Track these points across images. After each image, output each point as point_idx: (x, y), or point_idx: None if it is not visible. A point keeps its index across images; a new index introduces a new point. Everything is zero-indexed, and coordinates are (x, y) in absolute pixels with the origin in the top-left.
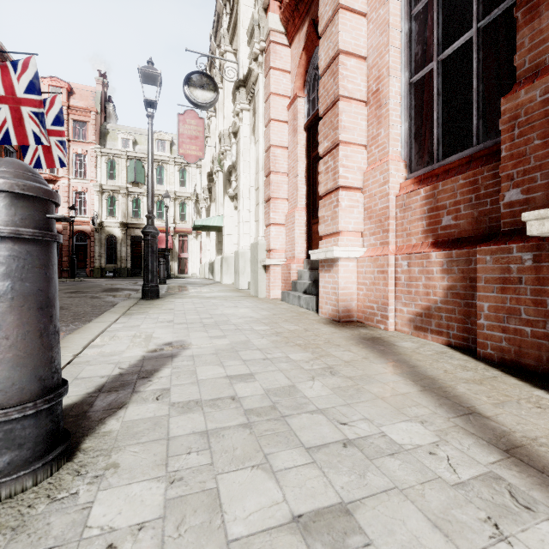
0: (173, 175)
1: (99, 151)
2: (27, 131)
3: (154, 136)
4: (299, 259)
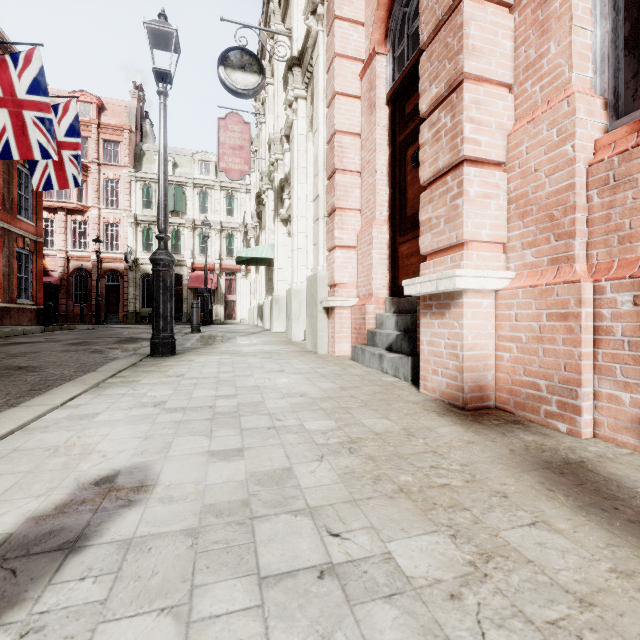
0: (219, 202)
1: (134, 175)
2: (30, 142)
3: (197, 157)
4: (379, 297)
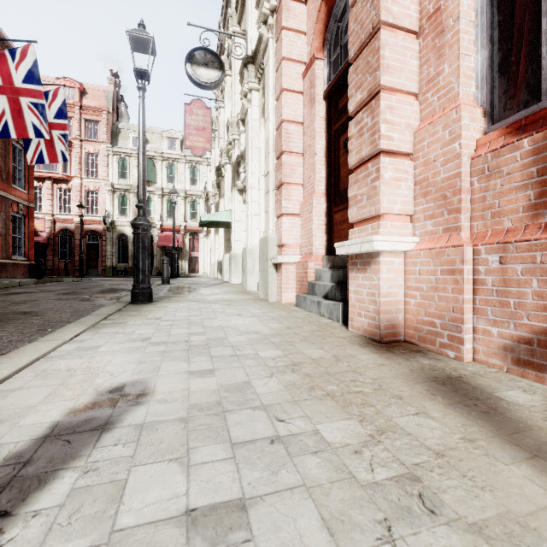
0: (184, 173)
1: (111, 150)
2: (26, 123)
3: (165, 135)
4: (318, 256)
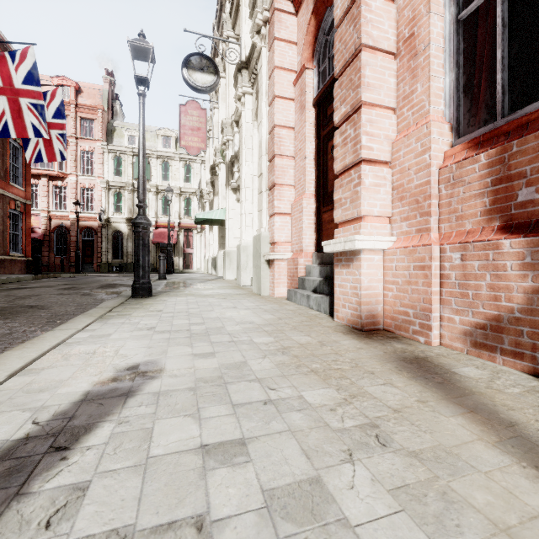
0: (178, 171)
1: (106, 148)
2: (25, 123)
3: (160, 133)
4: (307, 253)
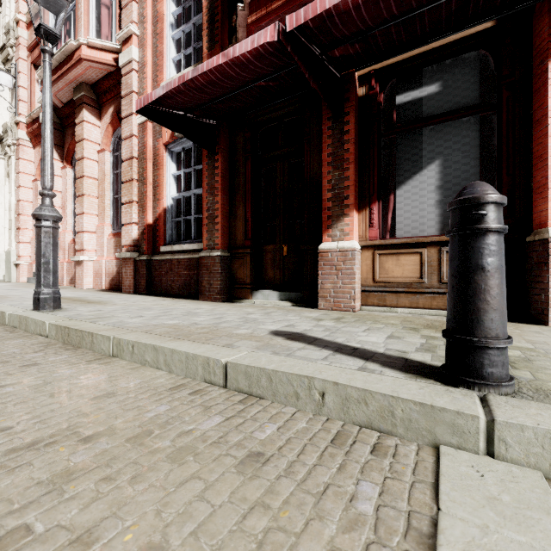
0: None
1: None
2: None
3: None
4: None
